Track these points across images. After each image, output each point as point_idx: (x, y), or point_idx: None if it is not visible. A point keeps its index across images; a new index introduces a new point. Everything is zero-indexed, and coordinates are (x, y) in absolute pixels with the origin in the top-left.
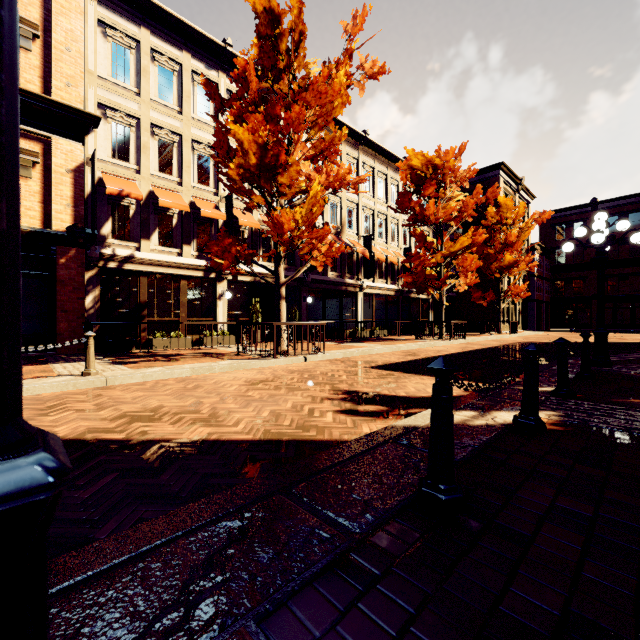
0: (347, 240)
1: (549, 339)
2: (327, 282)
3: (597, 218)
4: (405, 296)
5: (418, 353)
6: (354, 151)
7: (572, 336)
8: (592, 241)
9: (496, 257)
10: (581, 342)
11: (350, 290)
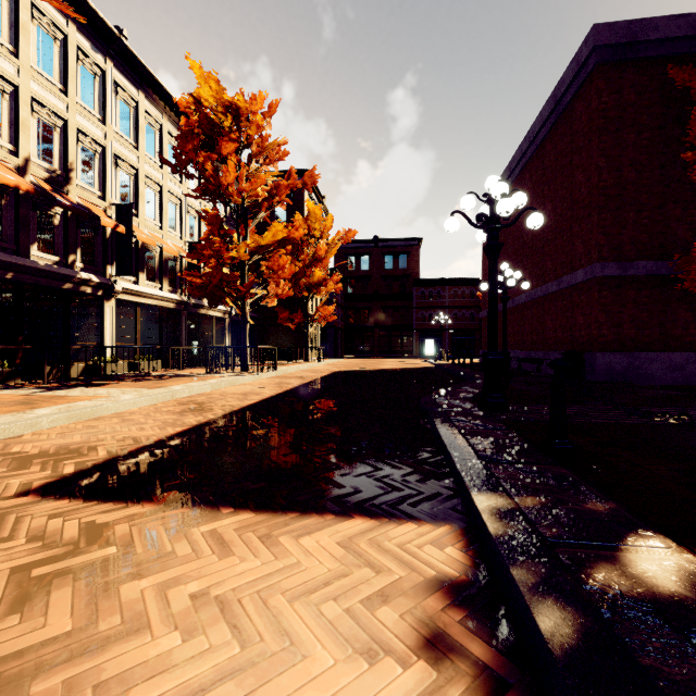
0: (81, 202)
1: (357, 366)
2: (27, 269)
3: (491, 183)
4: (192, 312)
5: (210, 403)
6: (97, 53)
7: (370, 362)
8: (500, 210)
9: (305, 272)
10: (388, 369)
11: (88, 292)
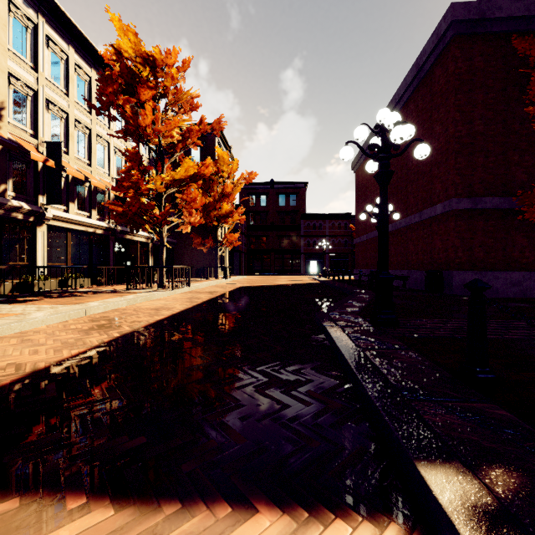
0: (12, 138)
1: (257, 282)
2: None
3: (383, 115)
4: (119, 237)
5: (120, 319)
6: (29, 8)
7: (268, 279)
8: (395, 136)
9: (215, 206)
10: (283, 284)
11: (19, 218)
